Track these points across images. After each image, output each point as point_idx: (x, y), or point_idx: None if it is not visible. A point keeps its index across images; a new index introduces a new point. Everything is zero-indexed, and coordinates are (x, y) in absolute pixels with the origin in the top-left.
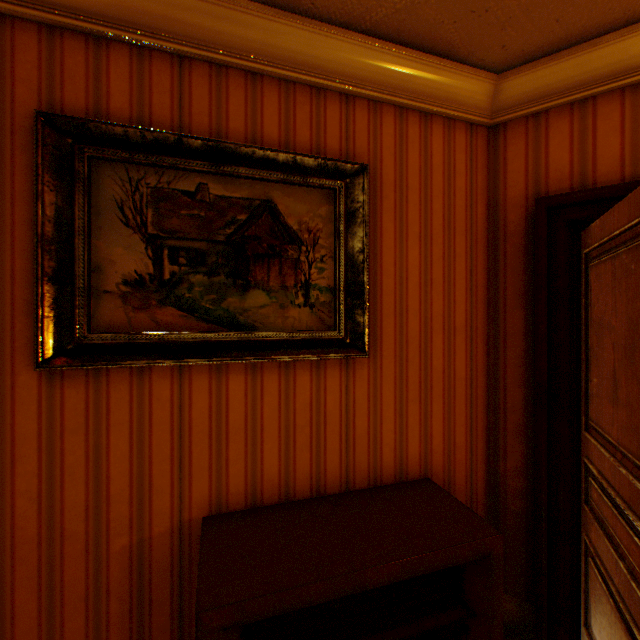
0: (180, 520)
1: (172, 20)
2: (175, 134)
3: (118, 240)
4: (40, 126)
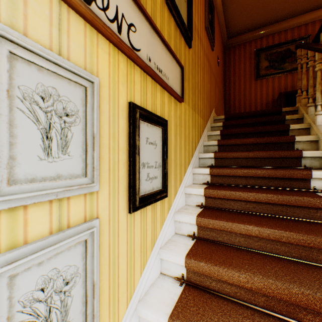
0: (272, 99)
1: (271, 30)
2: (272, 45)
3: (263, 63)
4: (255, 52)
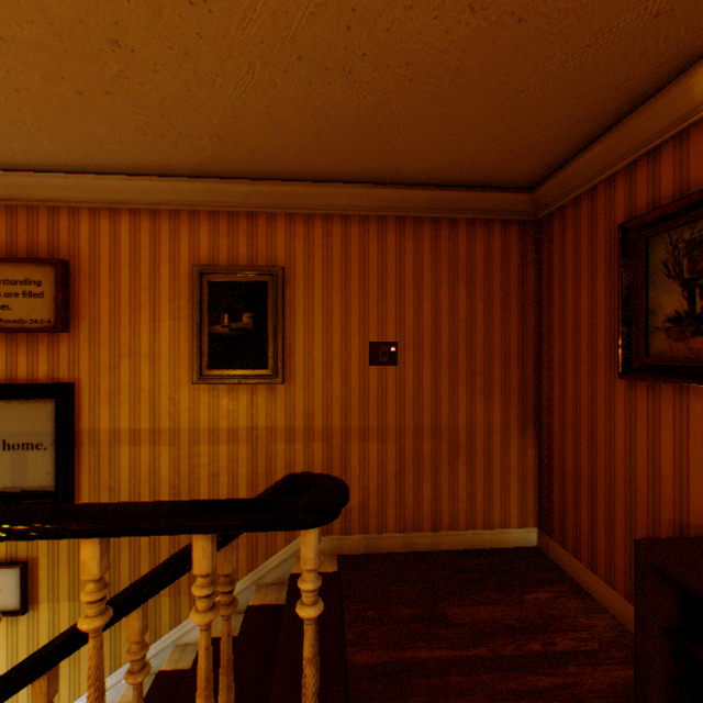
0: None
1: (694, 97)
2: (694, 192)
3: (662, 290)
4: (617, 234)
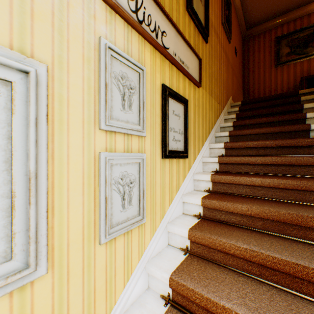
0: (294, 85)
1: (293, 16)
2: (293, 31)
3: (284, 49)
4: (275, 39)
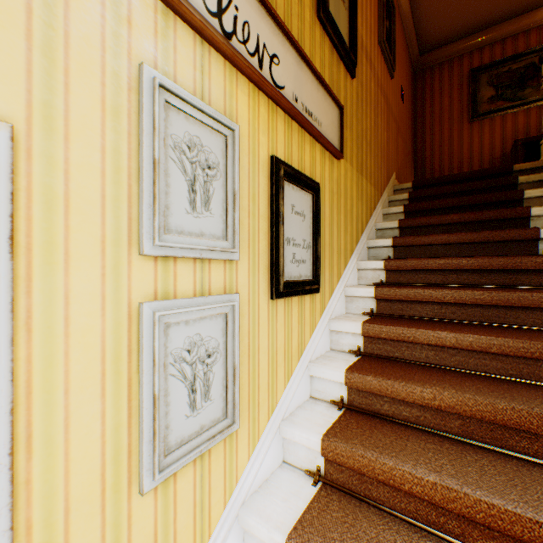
0: (501, 153)
1: (500, 33)
2: (501, 59)
3: (485, 91)
4: (469, 73)
